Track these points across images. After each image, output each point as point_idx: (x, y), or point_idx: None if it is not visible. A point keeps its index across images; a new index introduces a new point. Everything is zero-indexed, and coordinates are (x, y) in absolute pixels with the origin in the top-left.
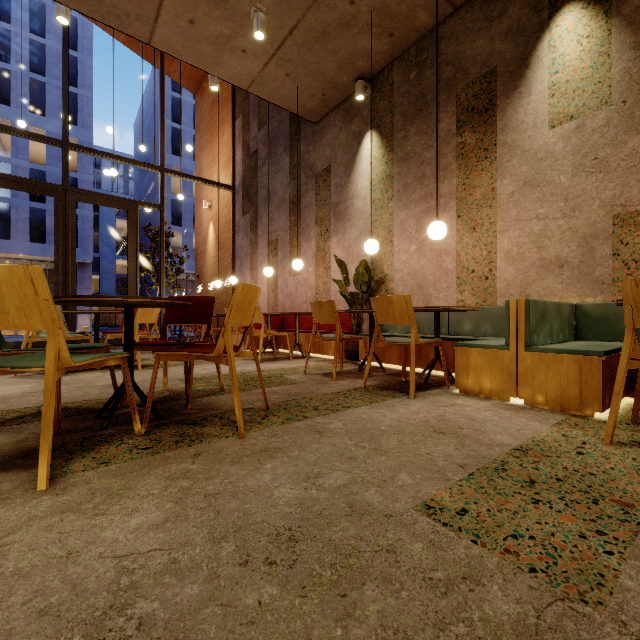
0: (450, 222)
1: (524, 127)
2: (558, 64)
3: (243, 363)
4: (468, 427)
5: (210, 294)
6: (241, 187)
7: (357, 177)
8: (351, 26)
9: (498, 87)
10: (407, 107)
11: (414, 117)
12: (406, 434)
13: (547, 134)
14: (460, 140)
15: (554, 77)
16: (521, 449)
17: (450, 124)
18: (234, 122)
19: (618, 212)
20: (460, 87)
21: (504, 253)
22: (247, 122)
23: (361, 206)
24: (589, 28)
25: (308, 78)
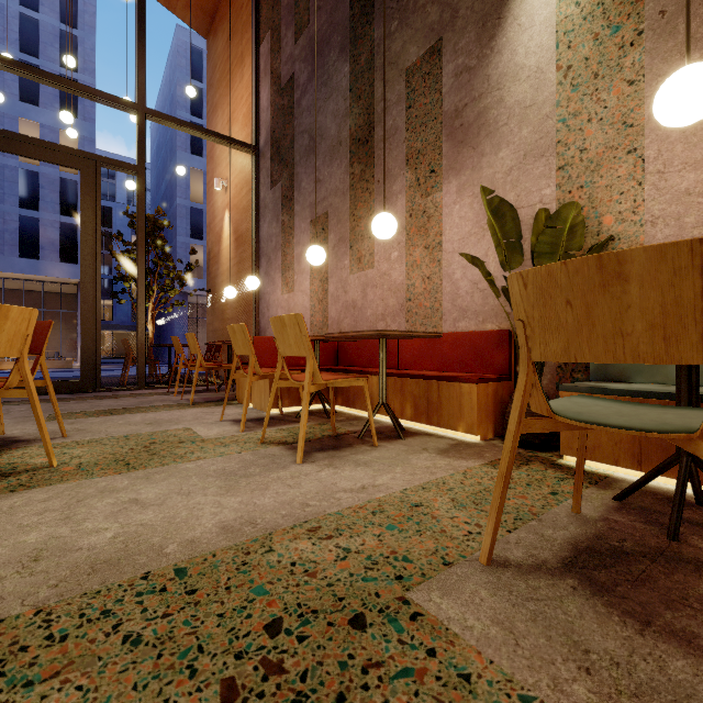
0: None
1: None
2: None
3: (258, 463)
4: None
5: (225, 314)
6: (268, 144)
7: (514, 33)
8: None
9: None
10: None
11: None
12: None
13: None
14: None
15: None
16: None
17: None
18: (258, 48)
19: None
20: None
21: None
22: (277, 39)
23: (527, 93)
24: None
25: None
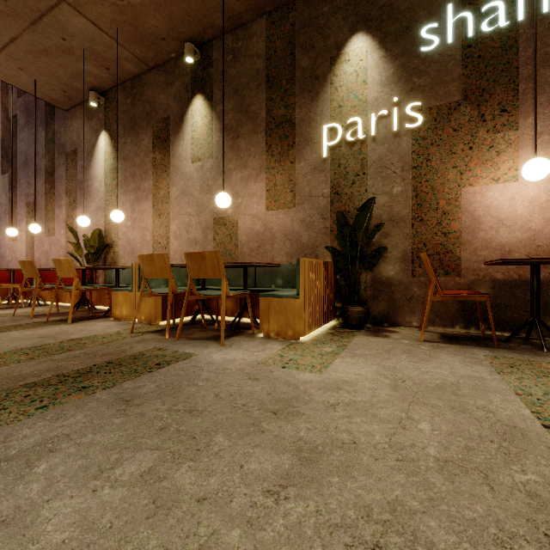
0: (149, 209)
1: (182, 158)
2: (195, 126)
3: None
4: (68, 334)
5: None
6: None
7: (95, 164)
8: (70, 53)
9: (171, 129)
10: (126, 122)
11: (130, 131)
12: (15, 340)
13: (191, 165)
14: (154, 156)
15: (193, 133)
16: (74, 339)
17: (149, 143)
18: None
19: (215, 216)
20: (154, 121)
21: (173, 233)
22: (6, 86)
23: (98, 187)
24: (206, 112)
25: (44, 76)
